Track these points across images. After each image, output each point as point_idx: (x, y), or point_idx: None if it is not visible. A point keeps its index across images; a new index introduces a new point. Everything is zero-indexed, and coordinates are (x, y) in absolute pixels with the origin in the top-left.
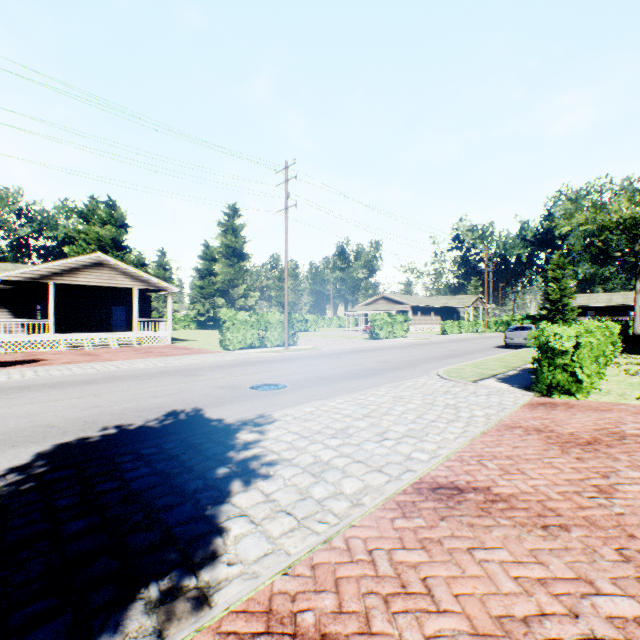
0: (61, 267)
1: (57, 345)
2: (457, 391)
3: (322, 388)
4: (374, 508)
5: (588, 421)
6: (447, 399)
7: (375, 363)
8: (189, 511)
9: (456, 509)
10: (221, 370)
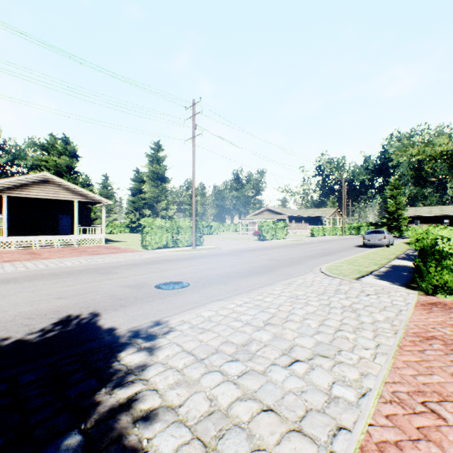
0: (13, 183)
1: (10, 246)
2: (346, 290)
3: (222, 286)
4: None
5: None
6: (341, 299)
7: (266, 260)
8: None
9: None
10: (135, 268)
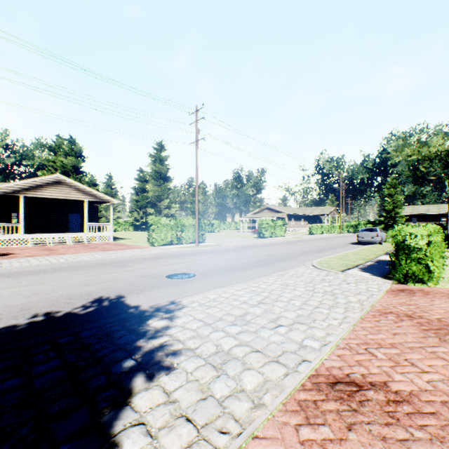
0: (29, 184)
1: (26, 242)
2: (331, 279)
3: (223, 277)
4: (275, 409)
5: (448, 307)
6: (324, 286)
7: (263, 256)
8: (83, 419)
9: (361, 413)
10: (146, 262)
